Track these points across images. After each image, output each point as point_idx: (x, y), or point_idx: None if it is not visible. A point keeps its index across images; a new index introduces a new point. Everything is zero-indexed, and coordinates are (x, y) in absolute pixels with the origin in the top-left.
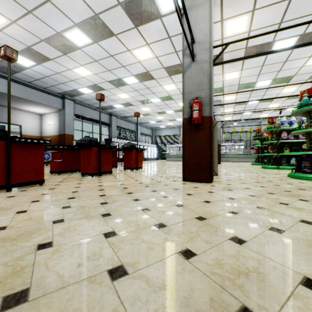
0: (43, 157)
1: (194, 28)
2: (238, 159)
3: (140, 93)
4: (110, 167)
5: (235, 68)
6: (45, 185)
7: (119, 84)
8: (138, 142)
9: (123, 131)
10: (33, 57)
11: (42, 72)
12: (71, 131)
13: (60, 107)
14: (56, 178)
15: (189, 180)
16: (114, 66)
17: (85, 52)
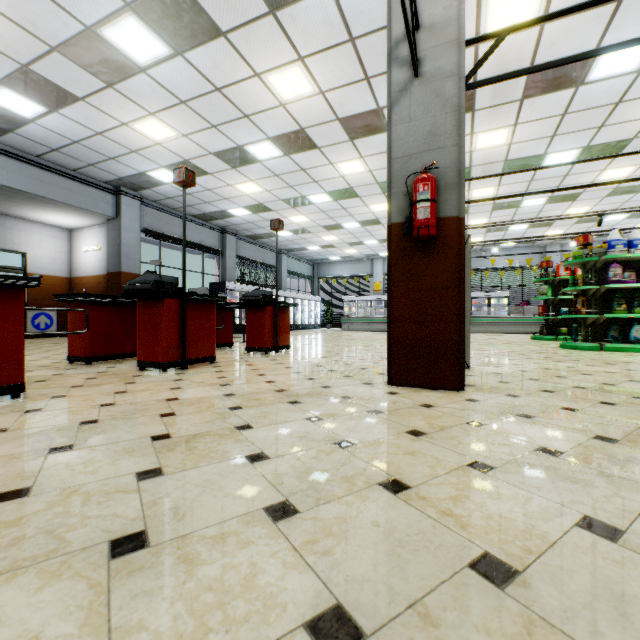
0: (20, 323)
1: None
2: (497, 326)
3: (285, 181)
4: (210, 348)
5: (501, 119)
6: (25, 398)
7: (239, 159)
8: (283, 290)
9: (250, 268)
10: (39, 94)
11: (64, 131)
12: (136, 267)
13: (109, 212)
14: (74, 374)
15: (406, 382)
16: (225, 115)
17: (155, 81)
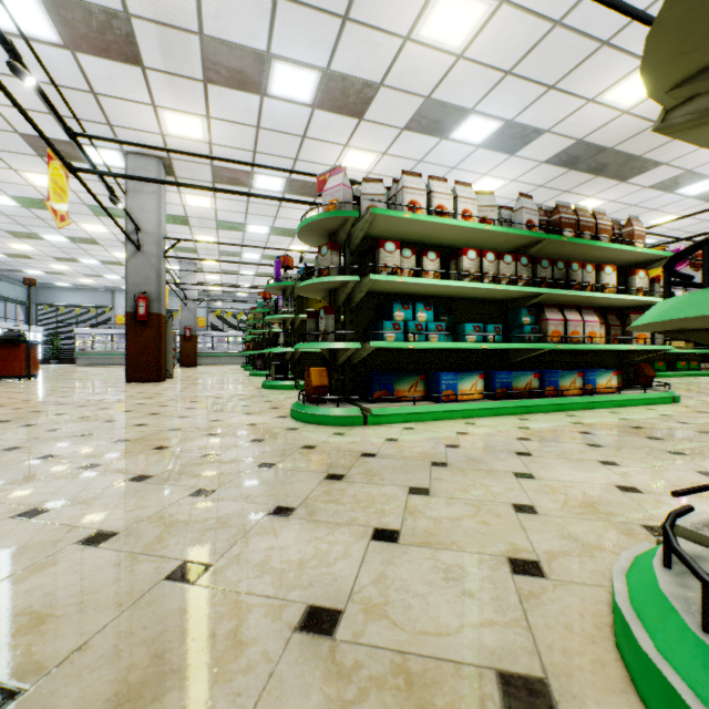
0: None
1: (141, 215)
2: (230, 359)
3: (15, 220)
4: None
5: (209, 233)
6: None
7: None
8: None
9: None
10: None
11: None
12: None
13: None
14: None
15: (135, 381)
16: None
17: None
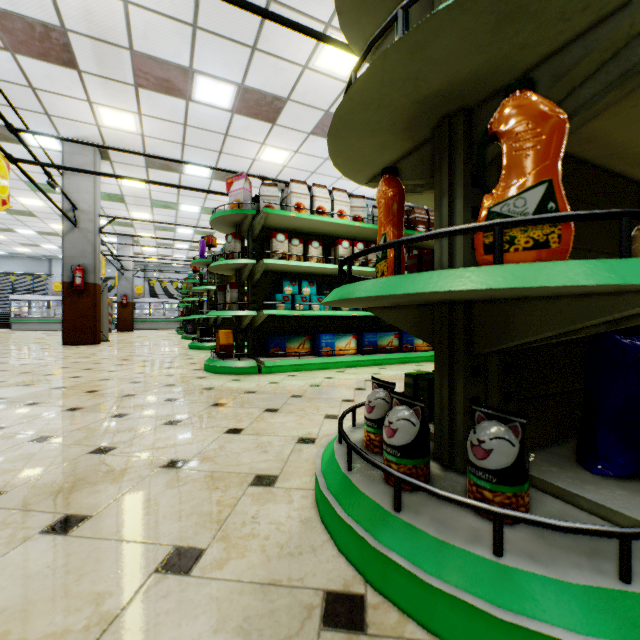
0: None
1: (78, 195)
2: (166, 324)
3: None
4: None
5: (144, 210)
6: None
7: None
8: None
9: None
10: None
11: None
12: None
13: None
14: None
15: (72, 344)
16: None
17: None
